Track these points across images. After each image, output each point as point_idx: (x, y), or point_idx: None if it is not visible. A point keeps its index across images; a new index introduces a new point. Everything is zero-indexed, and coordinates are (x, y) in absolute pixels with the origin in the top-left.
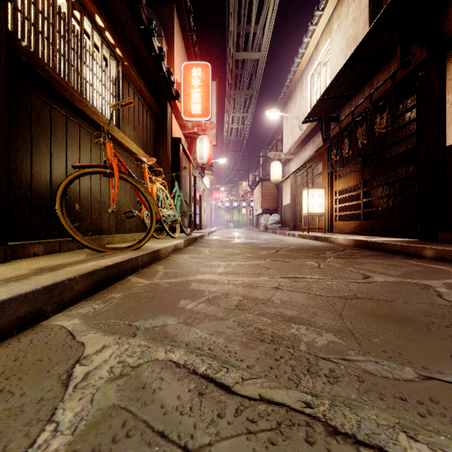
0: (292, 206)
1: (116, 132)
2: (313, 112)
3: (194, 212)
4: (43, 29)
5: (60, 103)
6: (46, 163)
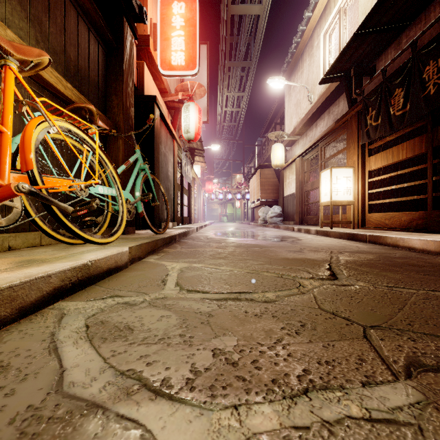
0: (297, 196)
1: None
2: (338, 63)
3: (181, 203)
4: None
5: None
6: None
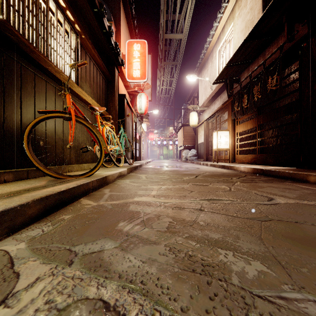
0: (205, 144)
1: (75, 87)
2: (221, 76)
3: (135, 148)
4: (14, 3)
5: (29, 63)
6: (17, 109)
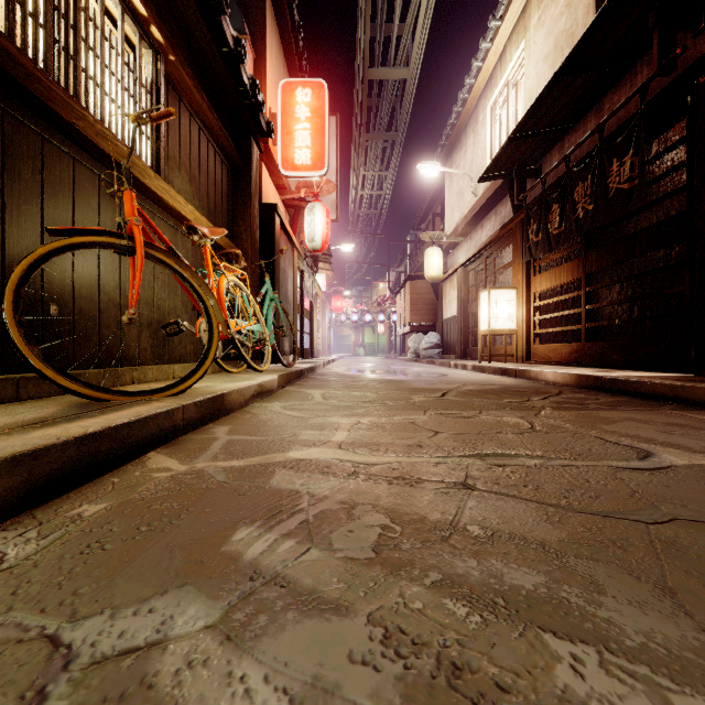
0: (459, 320)
1: (150, 178)
2: (497, 162)
3: (301, 330)
4: None
5: (26, 108)
6: None
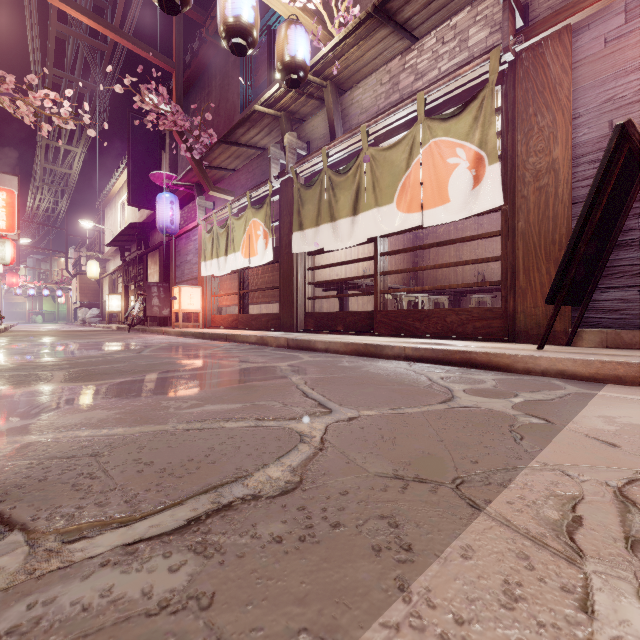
0: None
1: None
2: (112, 243)
3: None
4: None
5: None
6: None
